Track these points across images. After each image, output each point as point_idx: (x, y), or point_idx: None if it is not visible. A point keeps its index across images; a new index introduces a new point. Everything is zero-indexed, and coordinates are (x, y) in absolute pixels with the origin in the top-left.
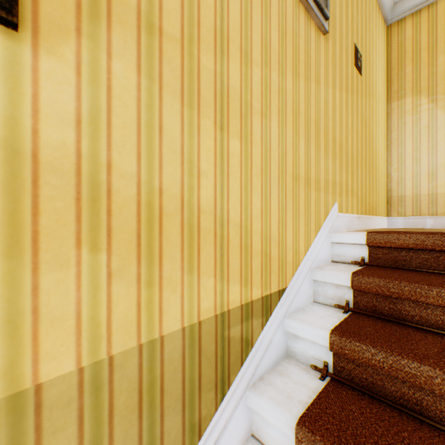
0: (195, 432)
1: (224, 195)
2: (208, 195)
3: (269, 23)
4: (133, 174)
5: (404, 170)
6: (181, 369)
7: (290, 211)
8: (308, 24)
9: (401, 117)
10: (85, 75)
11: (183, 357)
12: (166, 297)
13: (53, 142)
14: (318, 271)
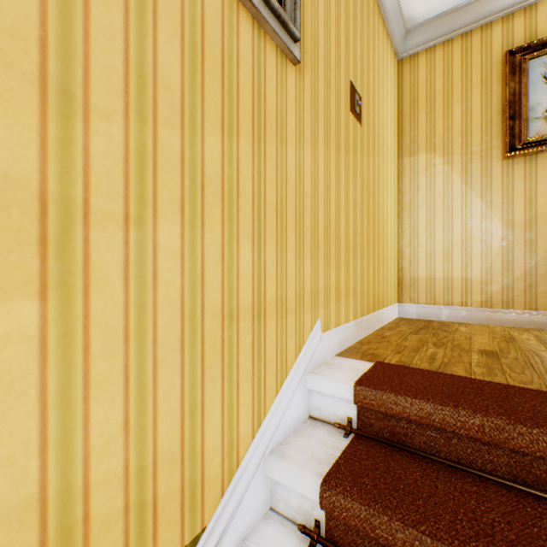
0: None
1: None
2: None
3: (153, 31)
4: None
5: (417, 245)
6: None
7: (215, 381)
8: (261, 44)
9: (414, 178)
10: None
11: None
12: None
13: None
14: (276, 464)
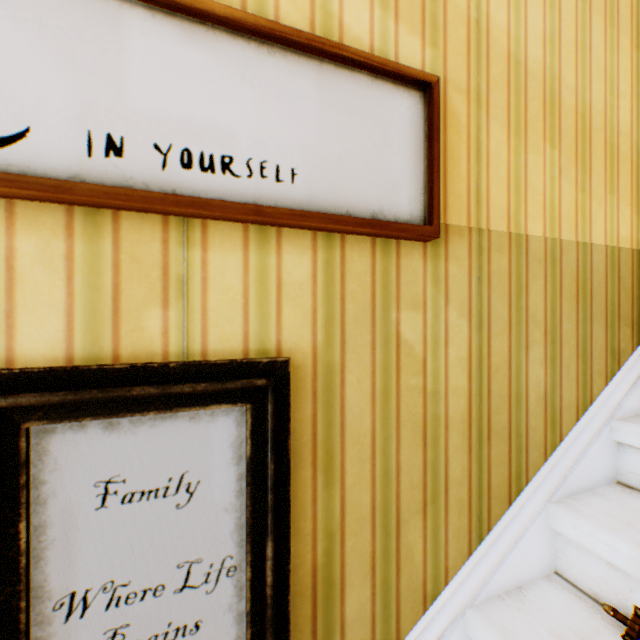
0: (614, 359)
1: (638, 122)
2: (624, 118)
3: None
4: (572, 87)
5: None
6: (603, 286)
7: None
8: None
9: None
10: (546, 4)
11: (605, 276)
12: (592, 209)
13: (532, 57)
14: None
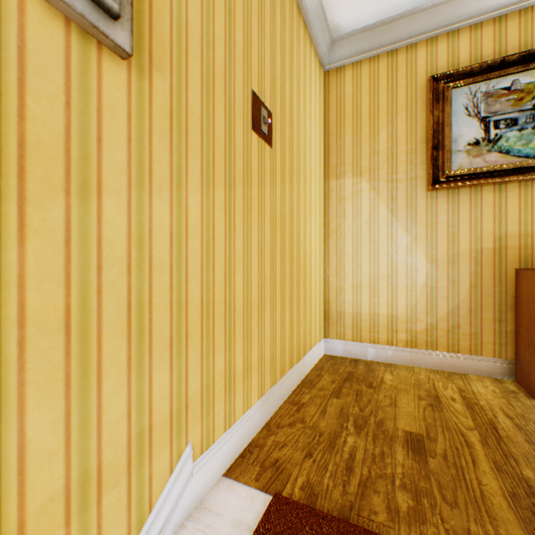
0: None
1: None
2: None
3: None
4: None
5: (344, 276)
6: None
7: None
8: (6, 5)
9: (341, 202)
10: None
11: None
12: None
13: None
14: None
